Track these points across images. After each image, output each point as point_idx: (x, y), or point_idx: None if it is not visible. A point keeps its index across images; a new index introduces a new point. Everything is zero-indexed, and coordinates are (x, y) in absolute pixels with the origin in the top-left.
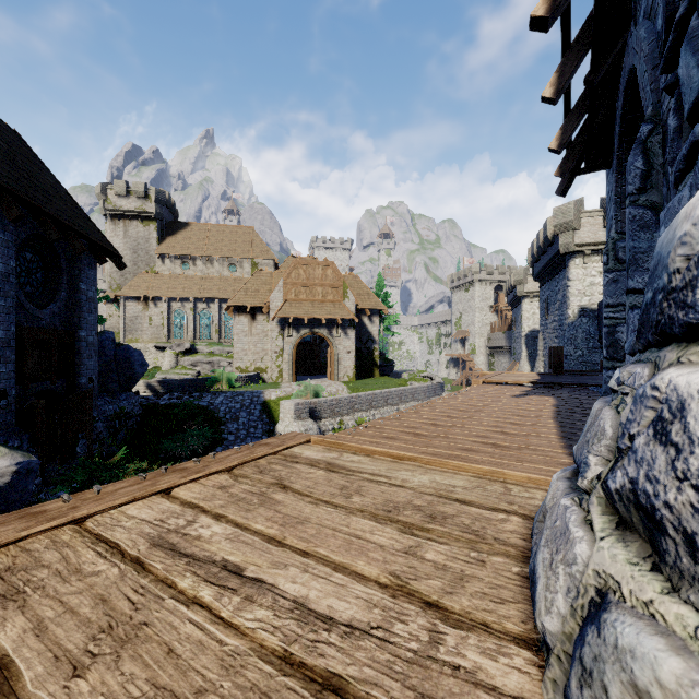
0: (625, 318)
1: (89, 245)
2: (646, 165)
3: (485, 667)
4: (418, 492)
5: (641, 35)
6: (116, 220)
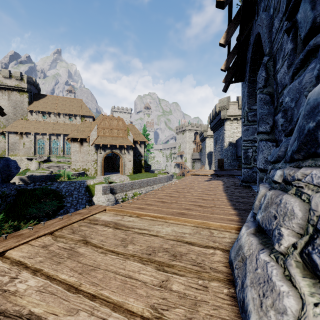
0: (251, 146)
1: None
2: (266, 75)
3: None
4: (166, 238)
5: (263, 17)
6: (3, 90)
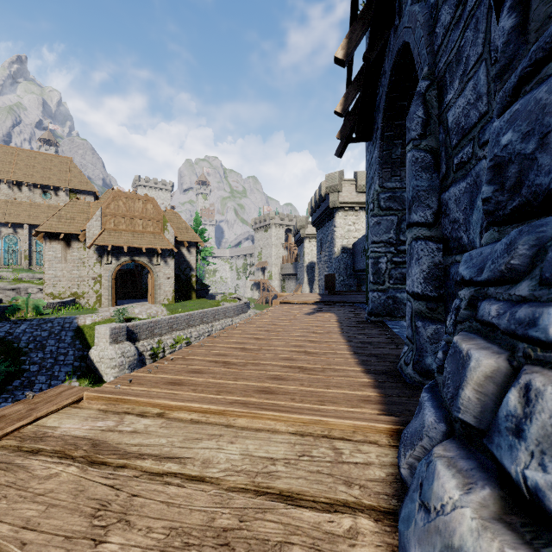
0: (385, 252)
1: None
2: (425, 114)
3: None
4: (225, 487)
5: (416, 10)
6: None
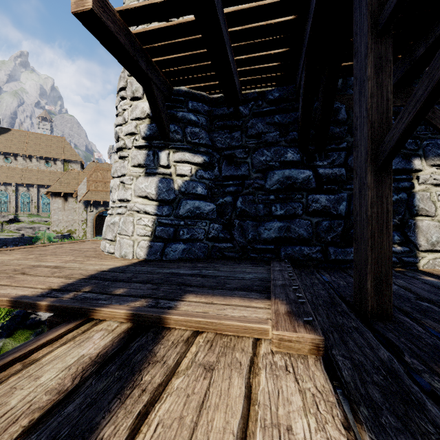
0: None
1: None
2: None
3: None
4: None
5: None
6: None
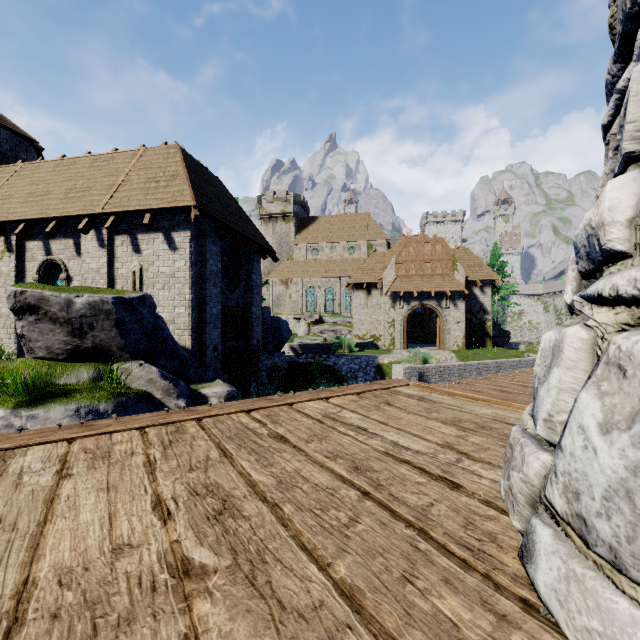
0: None
1: (257, 247)
2: None
3: (480, 471)
4: (479, 416)
5: None
6: (267, 222)
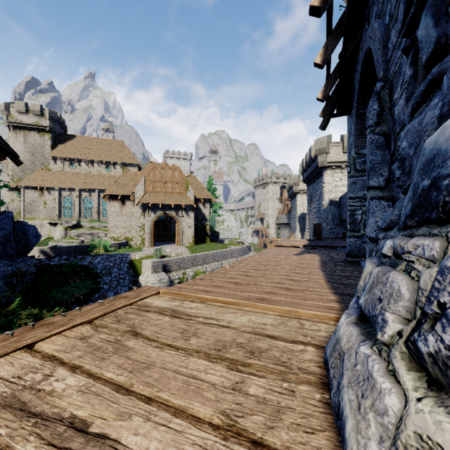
0: (360, 206)
1: None
2: (380, 108)
3: None
4: (240, 330)
5: (375, 27)
6: (17, 130)
